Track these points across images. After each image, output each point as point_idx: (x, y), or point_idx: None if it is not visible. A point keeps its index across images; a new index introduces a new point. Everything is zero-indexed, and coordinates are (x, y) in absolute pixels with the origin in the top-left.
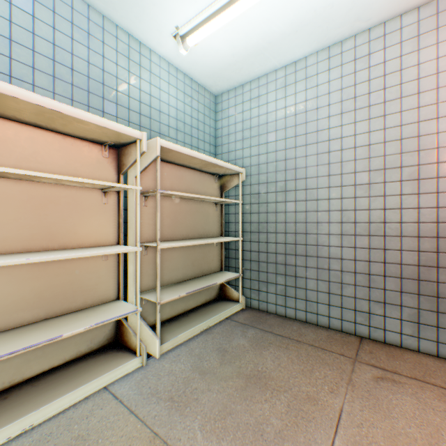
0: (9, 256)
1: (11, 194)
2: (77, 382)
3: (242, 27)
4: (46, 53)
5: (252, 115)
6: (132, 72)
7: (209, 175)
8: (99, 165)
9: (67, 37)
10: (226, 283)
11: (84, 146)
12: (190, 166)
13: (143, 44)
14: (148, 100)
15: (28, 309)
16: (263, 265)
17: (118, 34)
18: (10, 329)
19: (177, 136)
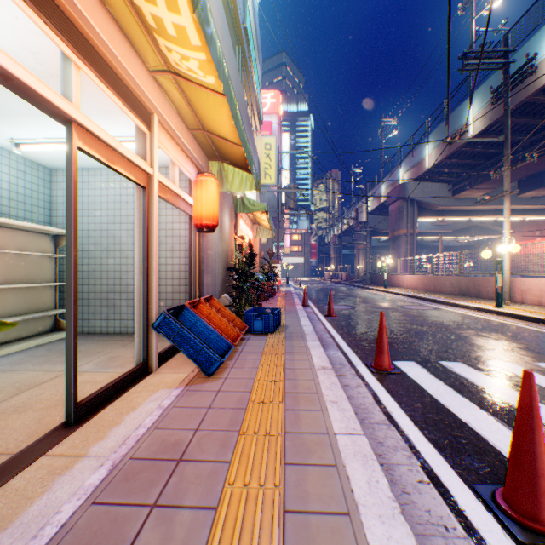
0: None
1: None
2: None
3: None
4: None
5: (85, 194)
6: None
7: (44, 234)
8: None
9: None
10: (62, 319)
11: None
12: (25, 229)
13: None
14: None
15: None
16: (93, 301)
17: None
18: None
19: (11, 204)
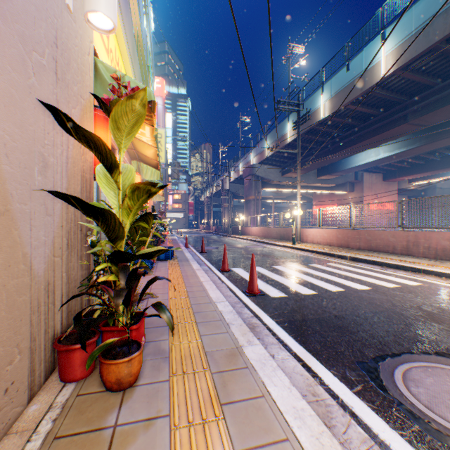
0: None
1: None
2: None
3: None
4: None
5: None
6: None
7: None
8: None
9: None
10: None
11: None
12: None
13: None
14: None
15: None
16: None
17: None
18: None
19: None
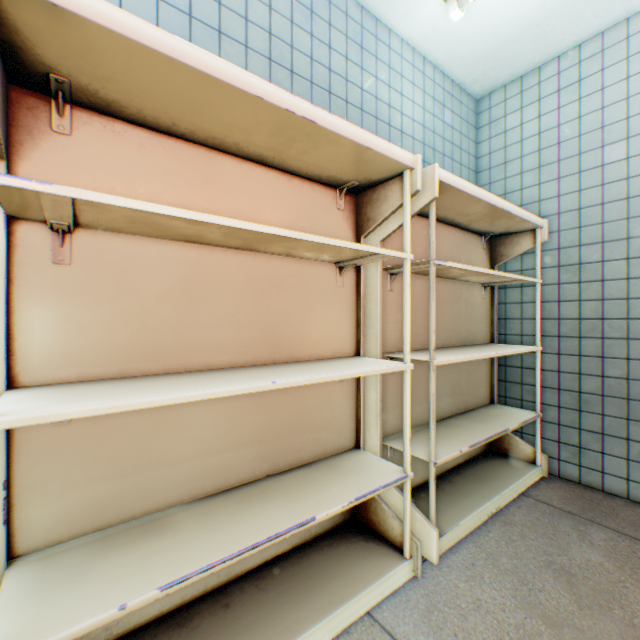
0: (235, 375)
1: (227, 272)
2: (326, 596)
3: None
4: (260, 49)
5: (562, 118)
6: (365, 69)
7: (473, 236)
8: (331, 223)
9: (285, 21)
10: None
11: (313, 192)
12: (453, 220)
13: (379, 21)
14: (385, 114)
15: (246, 458)
16: (590, 399)
17: (347, 9)
18: (226, 489)
19: None
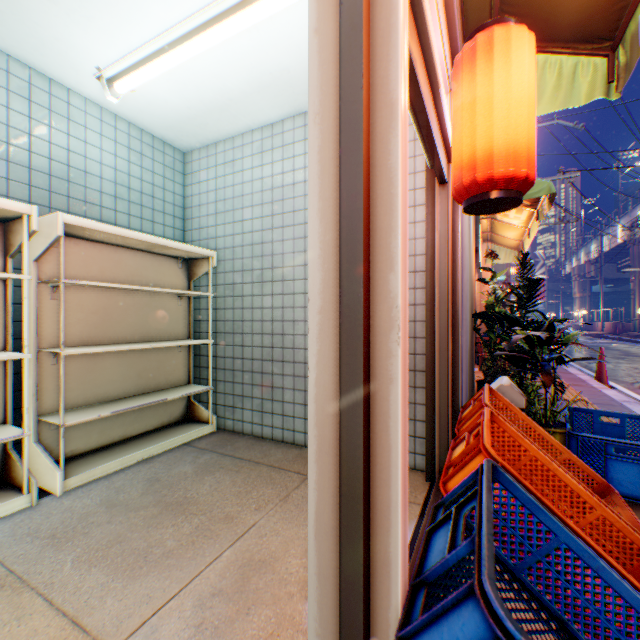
0: None
1: None
2: None
3: (189, 79)
4: None
5: (227, 183)
6: (37, 118)
7: (169, 258)
8: None
9: None
10: (196, 401)
11: None
12: (132, 246)
13: (56, 81)
14: (64, 156)
15: None
16: (238, 374)
17: (10, 67)
18: None
19: (117, 206)
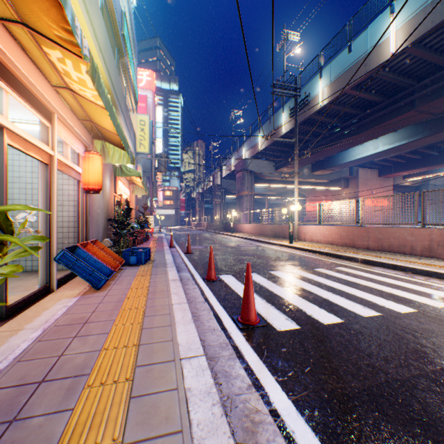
0: None
1: None
2: None
3: None
4: None
5: None
6: None
7: None
8: None
9: None
10: None
11: None
12: None
13: None
14: None
15: None
16: None
17: None
18: None
19: None
